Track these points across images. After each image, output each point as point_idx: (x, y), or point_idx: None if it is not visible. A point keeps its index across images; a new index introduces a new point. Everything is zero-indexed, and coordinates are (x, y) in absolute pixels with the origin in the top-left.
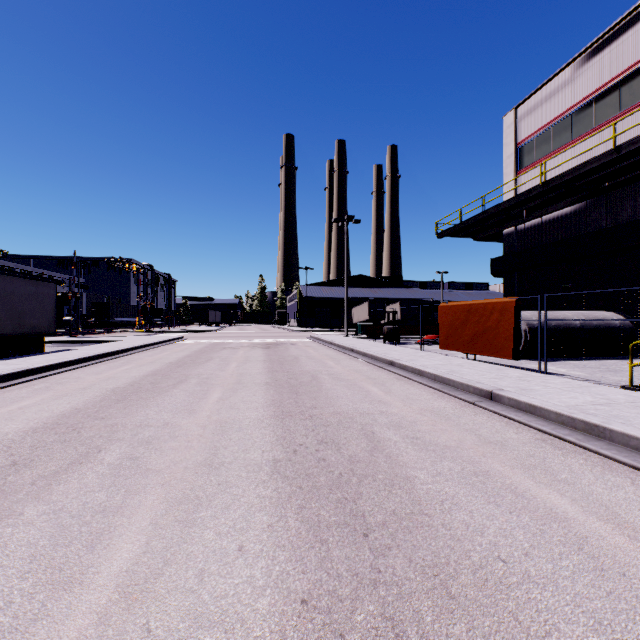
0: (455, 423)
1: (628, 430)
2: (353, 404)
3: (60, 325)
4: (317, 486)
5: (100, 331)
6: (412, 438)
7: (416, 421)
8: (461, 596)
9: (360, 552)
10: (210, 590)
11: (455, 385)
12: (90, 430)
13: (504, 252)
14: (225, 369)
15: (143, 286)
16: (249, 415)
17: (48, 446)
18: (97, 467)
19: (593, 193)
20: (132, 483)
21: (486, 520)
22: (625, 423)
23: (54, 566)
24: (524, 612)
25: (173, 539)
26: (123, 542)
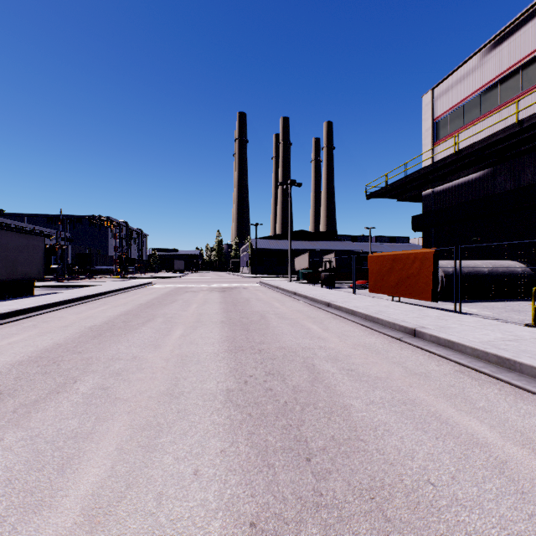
0: (384, 356)
1: (535, 363)
2: (296, 340)
3: (49, 272)
4: (265, 414)
5: (83, 277)
6: (347, 370)
7: (350, 355)
8: (396, 519)
9: (303, 476)
10: (167, 513)
11: (383, 323)
12: (68, 363)
13: (423, 210)
14: (187, 309)
15: (119, 239)
16: (206, 349)
17: (31, 377)
18: (72, 396)
19: (499, 160)
20: (102, 411)
21: (415, 445)
22: (532, 357)
23: (27, 490)
24: (454, 535)
25: (135, 463)
26: (90, 466)
